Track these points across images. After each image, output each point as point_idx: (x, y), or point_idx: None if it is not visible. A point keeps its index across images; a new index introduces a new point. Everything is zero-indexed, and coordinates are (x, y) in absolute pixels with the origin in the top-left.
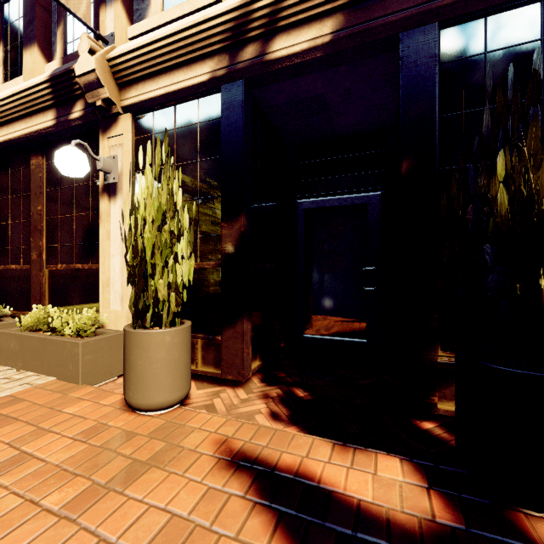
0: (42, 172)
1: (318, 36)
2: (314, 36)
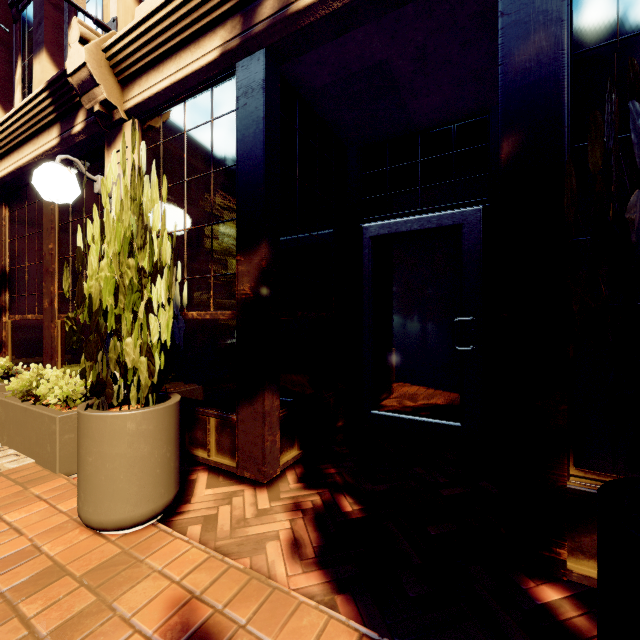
0: (54, 204)
1: None
2: None
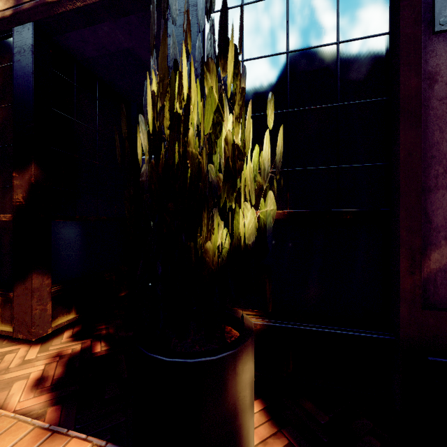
0: None
1: None
2: None
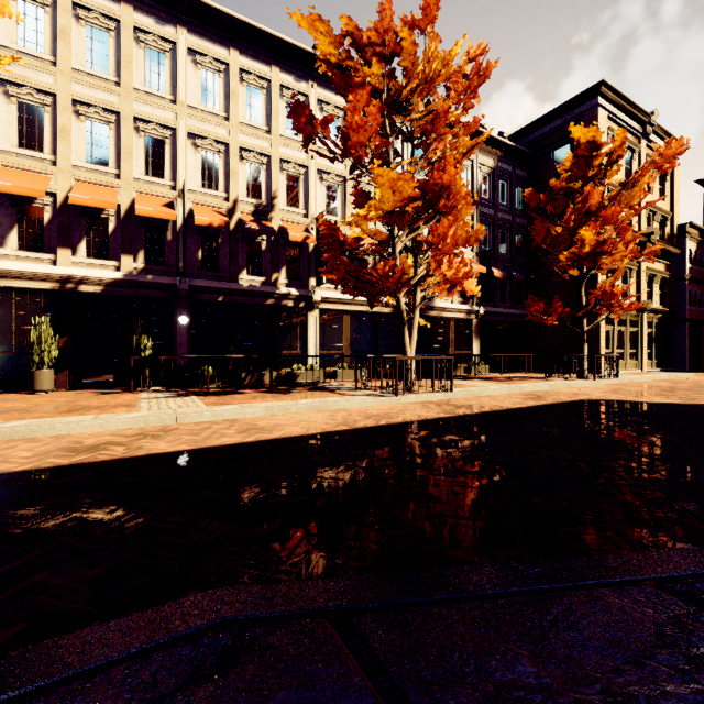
0: None
1: (97, 289)
2: (96, 289)
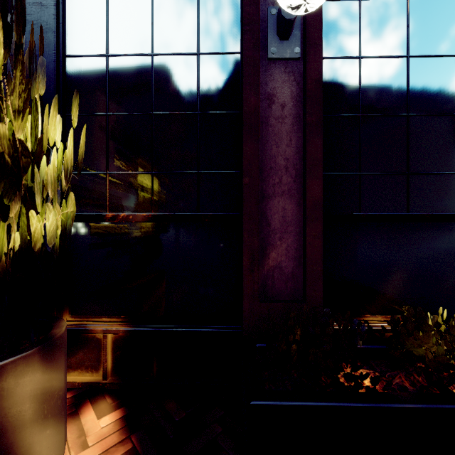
0: None
1: None
2: None
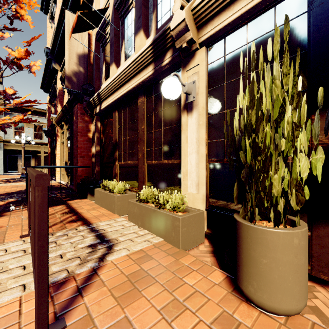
0: (144, 106)
1: None
2: None
